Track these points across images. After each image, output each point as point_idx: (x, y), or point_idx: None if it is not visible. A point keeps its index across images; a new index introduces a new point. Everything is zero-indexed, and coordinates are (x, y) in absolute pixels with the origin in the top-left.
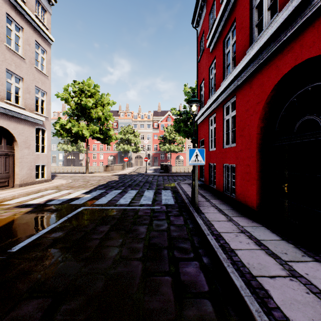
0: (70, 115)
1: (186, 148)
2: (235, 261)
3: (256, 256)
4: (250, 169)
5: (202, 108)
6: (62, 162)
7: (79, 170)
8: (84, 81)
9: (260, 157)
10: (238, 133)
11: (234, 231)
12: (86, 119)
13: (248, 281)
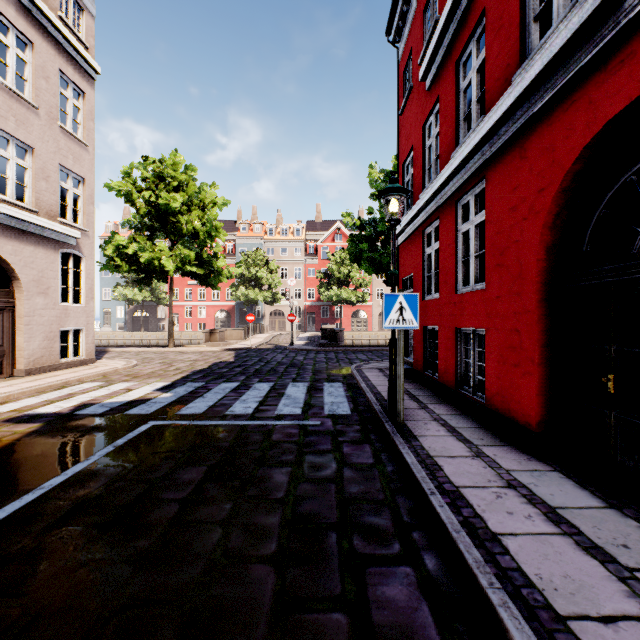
0: (137, 228)
1: (373, 296)
2: (505, 568)
3: (555, 553)
4: (520, 340)
5: (408, 209)
6: (124, 324)
7: (157, 339)
8: (163, 157)
9: (544, 313)
10: (491, 260)
11: (491, 483)
12: (168, 236)
13: (549, 634)
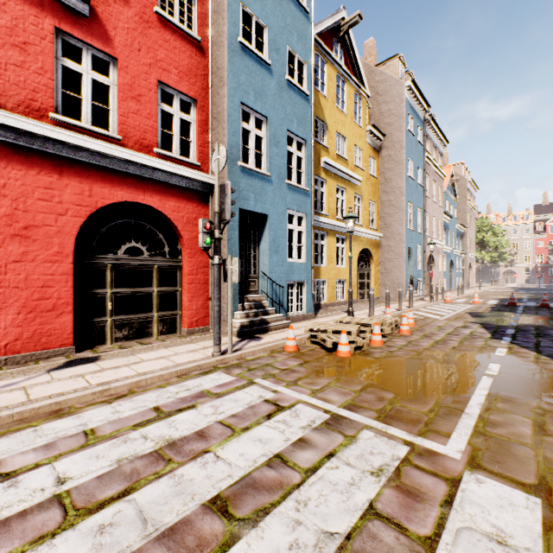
0: None
1: None
2: None
3: None
4: None
5: None
6: None
7: None
8: (482, 221)
9: None
10: None
11: None
12: (482, 247)
13: None
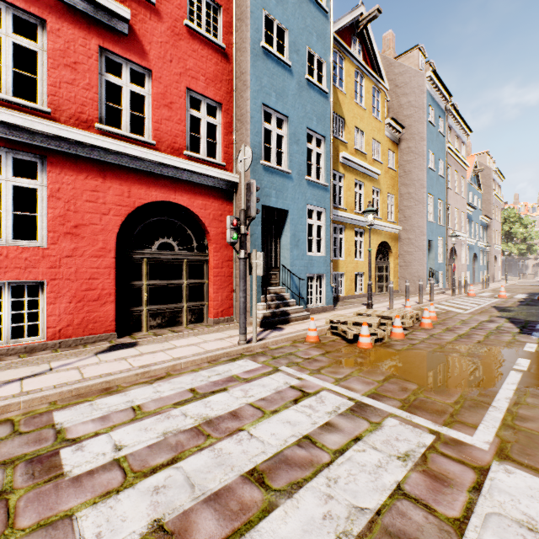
0: None
1: None
2: None
3: None
4: None
5: None
6: None
7: None
8: (508, 212)
9: None
10: None
11: None
12: (509, 239)
13: None
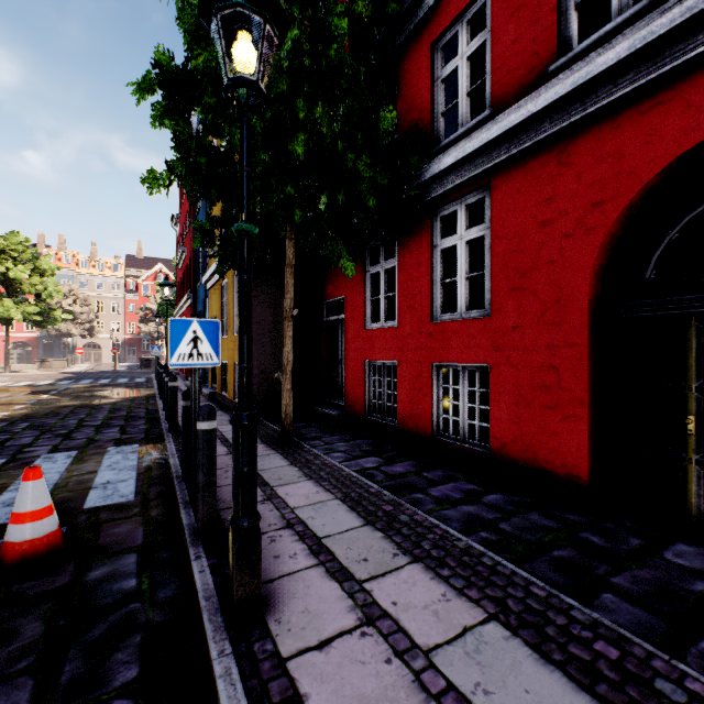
0: None
1: None
2: None
3: None
4: None
5: None
6: None
7: None
8: (8, 238)
9: None
10: None
11: None
12: (11, 293)
13: None
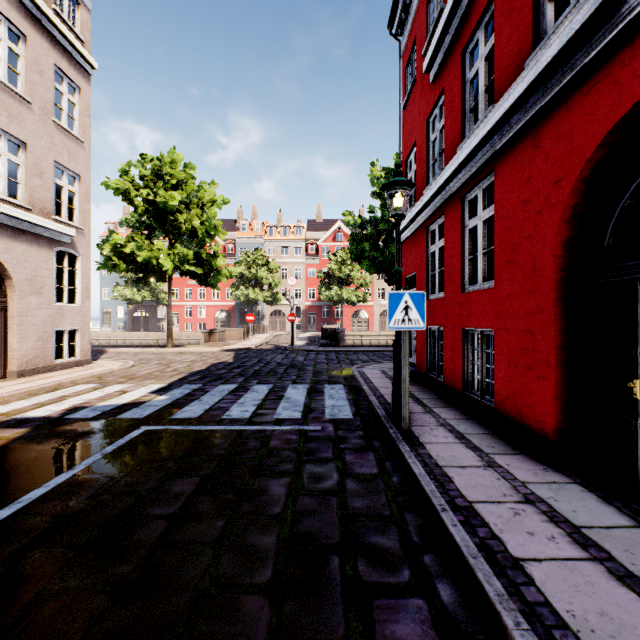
0: (135, 226)
1: (374, 296)
2: (532, 603)
3: (586, 583)
4: (533, 342)
5: (411, 206)
6: (124, 324)
7: (157, 339)
8: (162, 155)
9: (560, 313)
10: (501, 257)
11: (507, 498)
12: (166, 235)
13: None
